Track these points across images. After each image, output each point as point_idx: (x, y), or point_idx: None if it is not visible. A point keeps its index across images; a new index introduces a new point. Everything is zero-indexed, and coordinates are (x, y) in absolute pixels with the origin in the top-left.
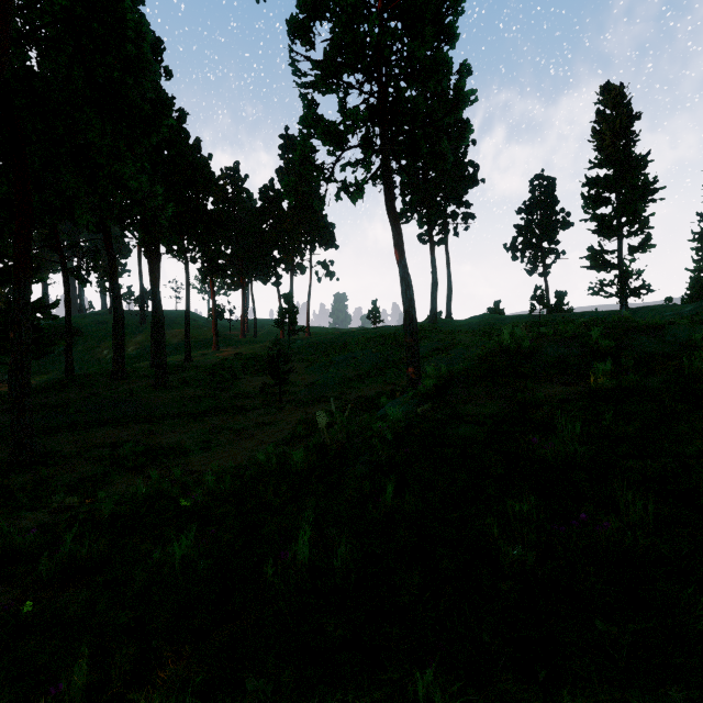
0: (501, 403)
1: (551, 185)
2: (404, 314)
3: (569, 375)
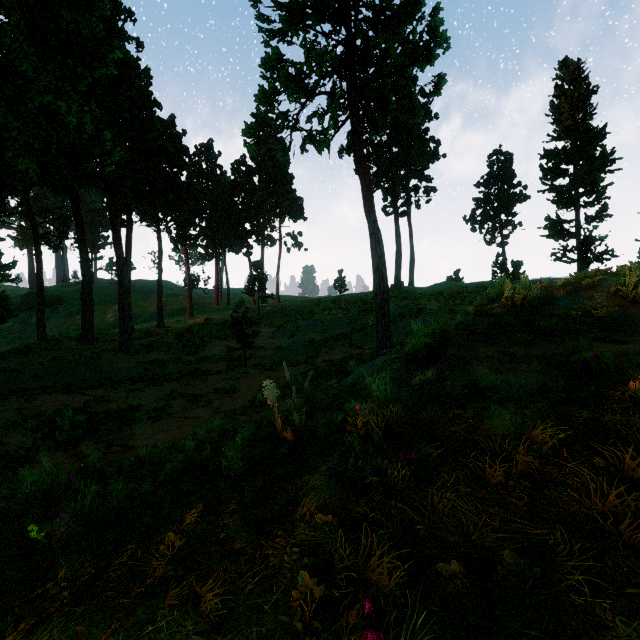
0: (537, 368)
1: (509, 160)
2: (374, 272)
3: (605, 330)
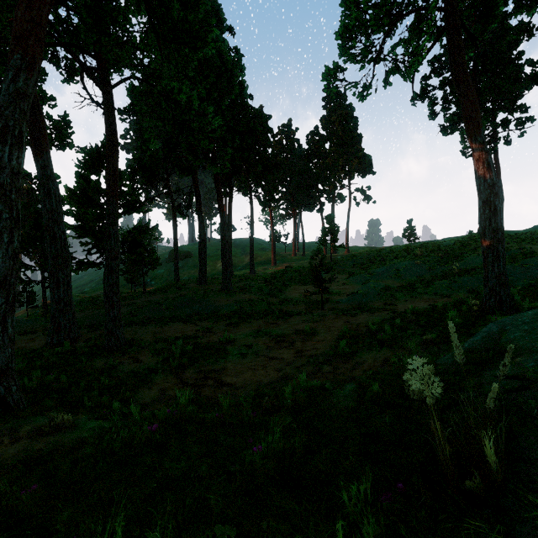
0: None
1: None
2: (481, 206)
3: None
